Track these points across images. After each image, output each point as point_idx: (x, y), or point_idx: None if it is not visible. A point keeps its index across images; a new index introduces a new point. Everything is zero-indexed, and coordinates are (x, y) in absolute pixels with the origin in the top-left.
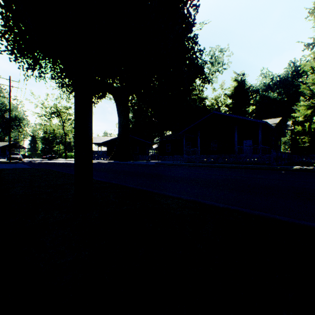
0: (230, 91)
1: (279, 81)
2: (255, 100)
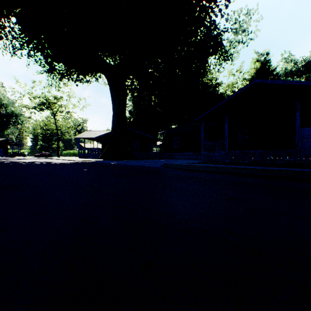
0: (250, 75)
1: (305, 65)
2: None
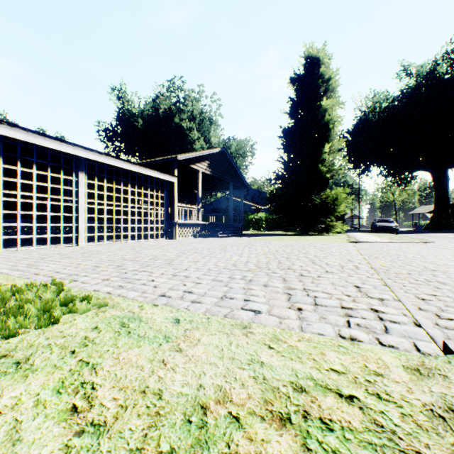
0: None
1: None
2: None
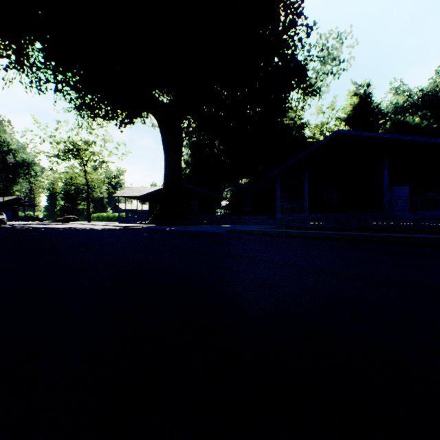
0: (346, 113)
1: (421, 98)
2: (383, 129)
